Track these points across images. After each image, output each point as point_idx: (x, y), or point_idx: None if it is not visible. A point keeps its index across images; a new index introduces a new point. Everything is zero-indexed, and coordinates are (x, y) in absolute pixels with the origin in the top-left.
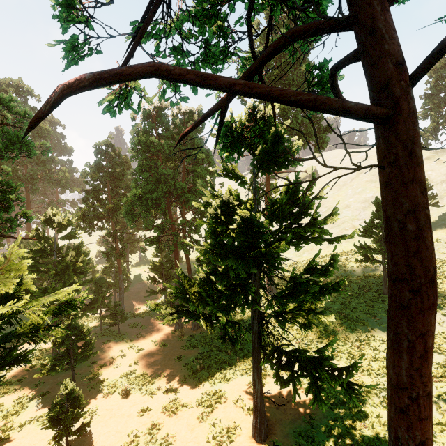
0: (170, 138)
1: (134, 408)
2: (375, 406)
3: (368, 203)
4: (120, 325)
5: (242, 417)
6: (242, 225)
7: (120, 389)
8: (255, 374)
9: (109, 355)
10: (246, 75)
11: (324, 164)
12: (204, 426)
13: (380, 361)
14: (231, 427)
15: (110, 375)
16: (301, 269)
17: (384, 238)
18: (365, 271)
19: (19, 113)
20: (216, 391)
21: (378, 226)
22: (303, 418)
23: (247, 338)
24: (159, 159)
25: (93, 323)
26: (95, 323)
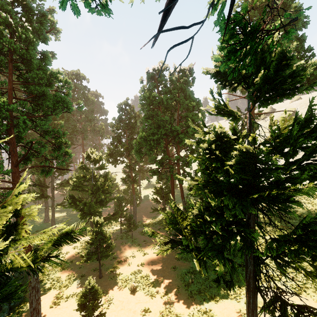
0: (167, 92)
1: (139, 305)
2: None
3: None
4: (133, 231)
5: None
6: (241, 161)
7: (130, 285)
8: (250, 315)
9: (124, 253)
10: None
11: None
12: None
13: None
14: None
15: (124, 271)
16: None
17: None
18: None
19: (62, 81)
20: (206, 310)
21: None
22: None
23: (242, 279)
24: (160, 109)
25: (117, 226)
26: (118, 227)
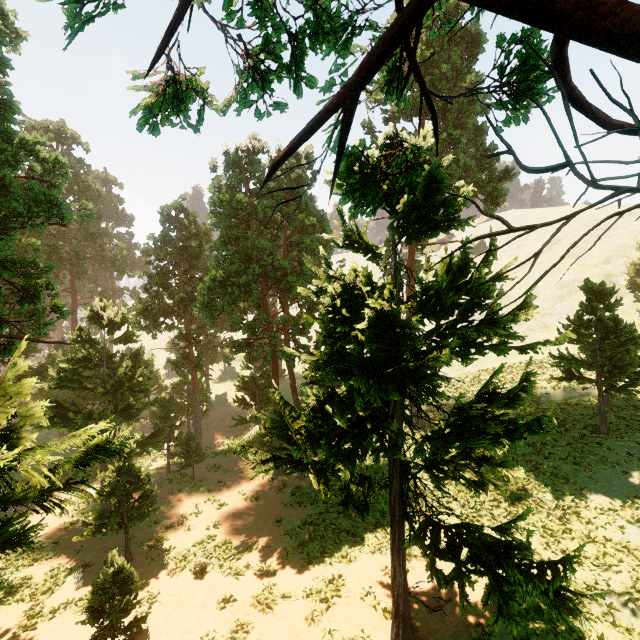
0: (266, 195)
1: (212, 595)
2: (594, 620)
3: (568, 289)
4: (196, 467)
5: (374, 622)
6: (375, 323)
7: (193, 565)
8: (395, 558)
9: (178, 510)
10: (394, 28)
11: (592, 180)
12: (315, 633)
13: (598, 543)
14: (356, 637)
15: (179, 542)
16: (462, 390)
17: (600, 344)
18: (566, 395)
19: (47, 161)
20: (333, 577)
21: (591, 325)
22: (472, 631)
23: (382, 502)
24: (251, 226)
25: (159, 462)
26: (162, 463)
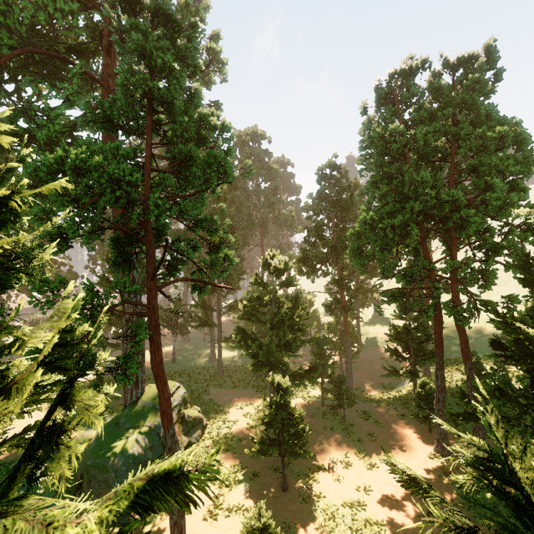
0: (425, 120)
1: None
2: None
3: None
4: (346, 408)
5: None
6: None
7: (341, 532)
8: None
9: (329, 451)
10: None
11: None
12: None
13: None
14: None
15: (328, 492)
16: None
17: None
18: None
19: (217, 128)
20: None
21: None
22: None
23: None
24: (406, 161)
25: (316, 390)
26: (318, 392)
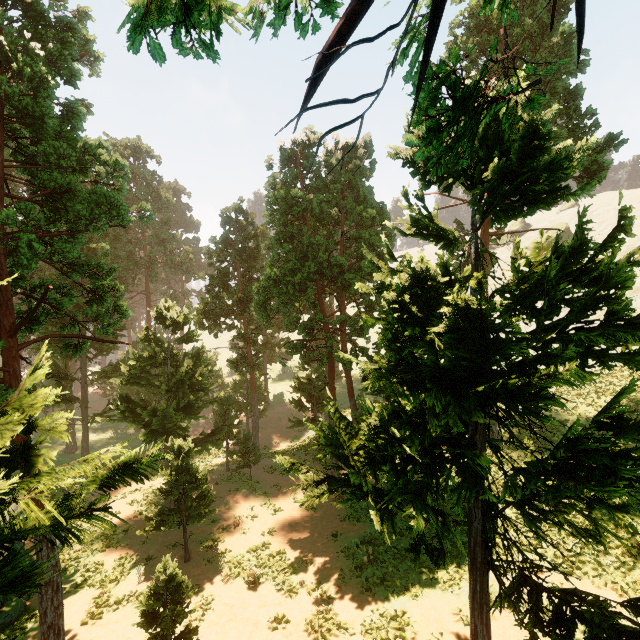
0: (321, 189)
1: (264, 611)
2: None
3: None
4: (253, 467)
5: None
6: (457, 325)
7: (247, 573)
8: (476, 614)
9: (235, 511)
10: None
11: None
12: None
13: None
14: None
15: (234, 546)
16: None
17: None
18: None
19: (108, 164)
20: (396, 613)
21: None
22: None
23: (461, 546)
24: (306, 223)
25: (219, 458)
26: (222, 459)
